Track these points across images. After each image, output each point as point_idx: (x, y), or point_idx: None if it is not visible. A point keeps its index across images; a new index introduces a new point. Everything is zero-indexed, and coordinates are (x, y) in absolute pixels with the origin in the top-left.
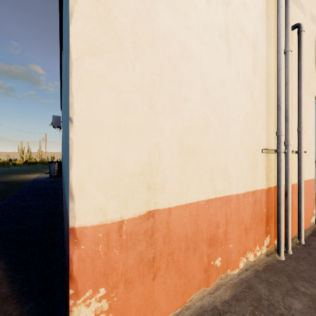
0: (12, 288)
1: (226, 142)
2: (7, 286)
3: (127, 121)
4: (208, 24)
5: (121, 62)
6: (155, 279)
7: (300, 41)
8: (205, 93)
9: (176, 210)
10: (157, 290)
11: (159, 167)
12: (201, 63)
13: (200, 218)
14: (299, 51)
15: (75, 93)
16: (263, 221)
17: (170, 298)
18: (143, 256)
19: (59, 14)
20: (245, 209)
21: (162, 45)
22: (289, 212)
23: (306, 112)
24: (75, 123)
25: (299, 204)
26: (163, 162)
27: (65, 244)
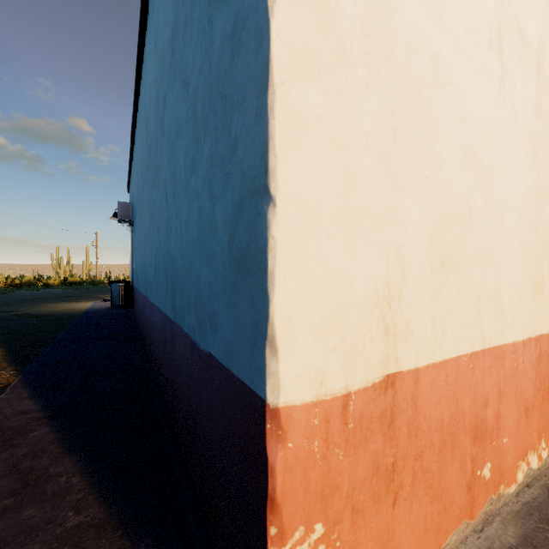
0: (107, 507)
1: (498, 244)
2: (97, 504)
3: (355, 203)
4: (472, 21)
5: (346, 91)
6: (395, 504)
7: None
8: (468, 150)
9: (426, 372)
10: (399, 525)
11: (402, 292)
12: (462, 95)
13: (460, 388)
14: None
15: (279, 148)
16: None
17: (417, 542)
18: (379, 462)
19: (141, 24)
20: (525, 371)
21: (405, 58)
22: None
23: None
24: (279, 206)
25: None
26: (407, 282)
27: (200, 431)
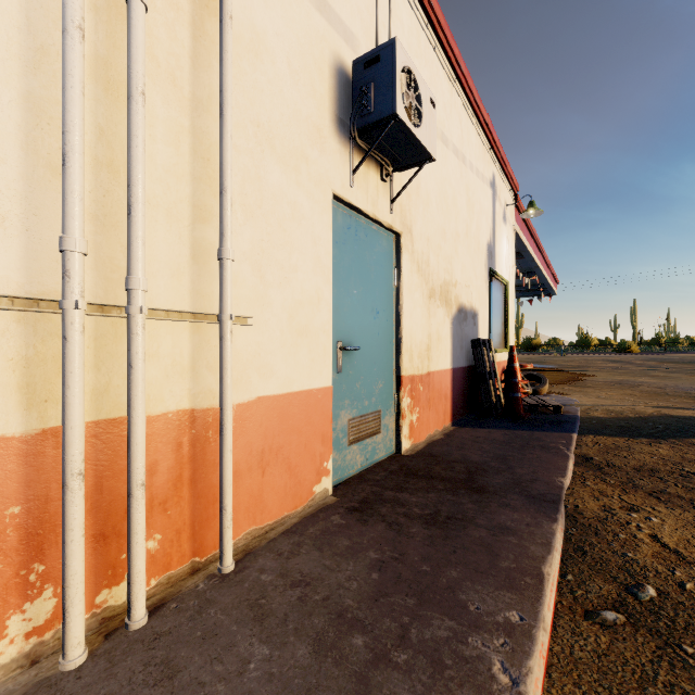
0: None
1: None
2: None
3: None
4: None
5: None
6: None
7: (222, 9)
8: None
9: None
10: None
11: None
12: None
13: None
14: (220, 37)
15: None
16: (2, 551)
17: None
18: None
19: None
20: None
21: None
22: (133, 498)
23: (292, 224)
24: None
25: (220, 463)
26: None
27: None
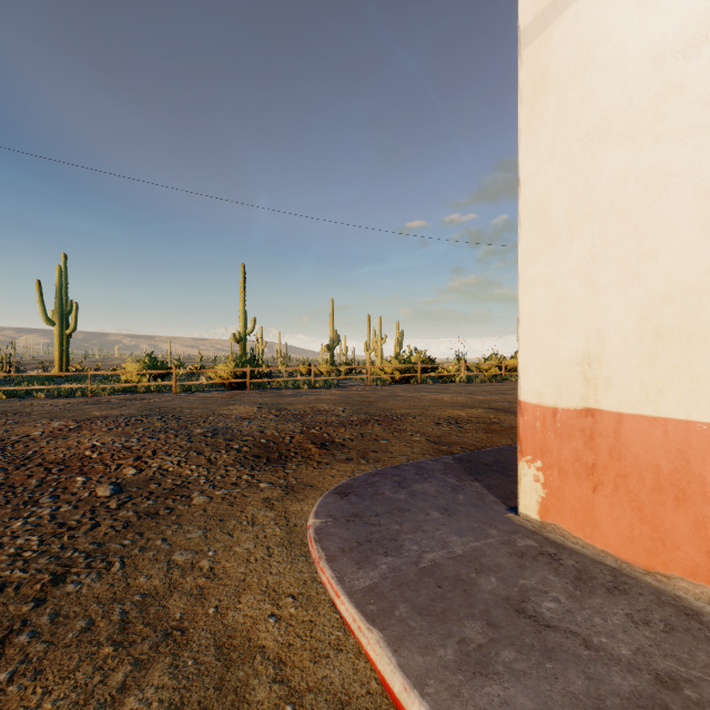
0: None
1: None
2: None
3: (561, 310)
4: None
5: (555, 255)
6: (595, 492)
7: None
8: None
9: (632, 419)
10: (599, 508)
11: (602, 358)
12: (698, 173)
13: (695, 452)
14: None
15: (521, 298)
16: None
17: (620, 536)
18: (580, 456)
19: None
20: None
21: (606, 202)
22: None
23: None
24: (521, 321)
25: None
26: (608, 352)
27: None
